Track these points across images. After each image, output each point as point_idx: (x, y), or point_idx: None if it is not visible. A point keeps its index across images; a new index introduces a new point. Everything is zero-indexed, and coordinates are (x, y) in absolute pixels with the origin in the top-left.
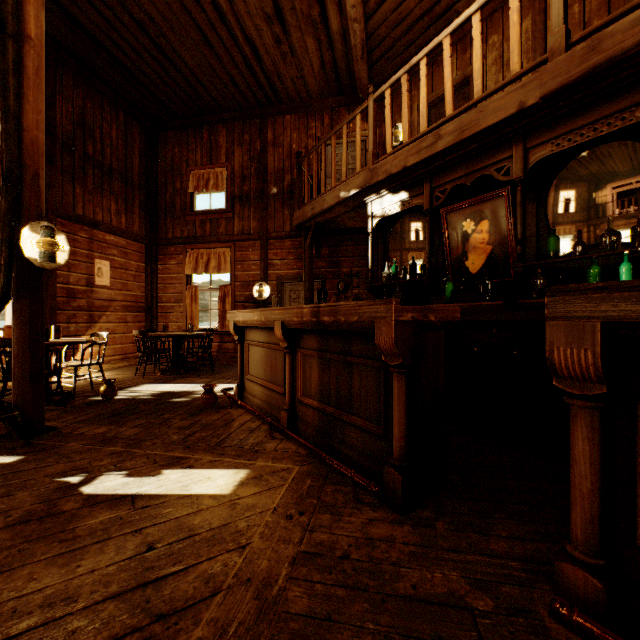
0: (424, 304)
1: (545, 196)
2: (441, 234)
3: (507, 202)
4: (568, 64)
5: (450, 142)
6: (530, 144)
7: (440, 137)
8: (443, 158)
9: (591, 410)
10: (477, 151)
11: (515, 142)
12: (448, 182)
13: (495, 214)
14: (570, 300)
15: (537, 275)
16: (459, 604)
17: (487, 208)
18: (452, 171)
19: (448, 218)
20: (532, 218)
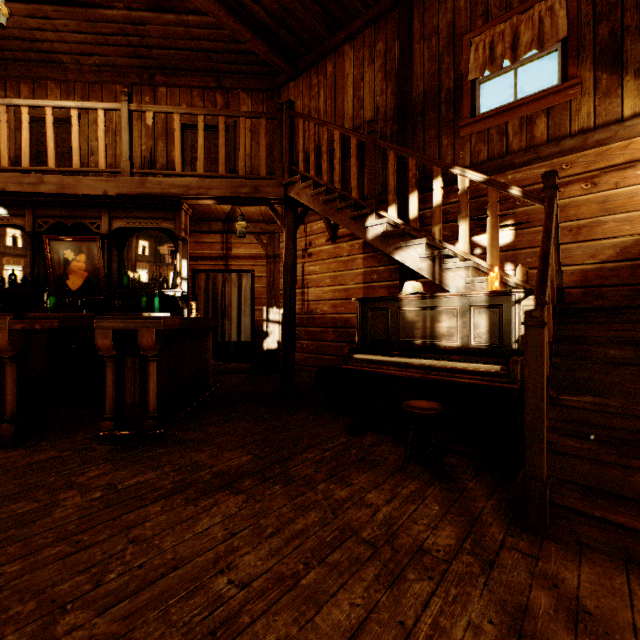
0: (26, 311)
1: (124, 249)
2: (45, 254)
3: (99, 247)
4: (131, 184)
5: (53, 190)
6: (113, 216)
7: (44, 182)
8: (47, 197)
9: (113, 362)
10: (76, 204)
11: (104, 210)
12: (51, 217)
13: (91, 252)
14: (104, 322)
15: (116, 298)
16: (55, 457)
17: (85, 246)
18: (55, 210)
19: (51, 244)
20: (116, 260)
